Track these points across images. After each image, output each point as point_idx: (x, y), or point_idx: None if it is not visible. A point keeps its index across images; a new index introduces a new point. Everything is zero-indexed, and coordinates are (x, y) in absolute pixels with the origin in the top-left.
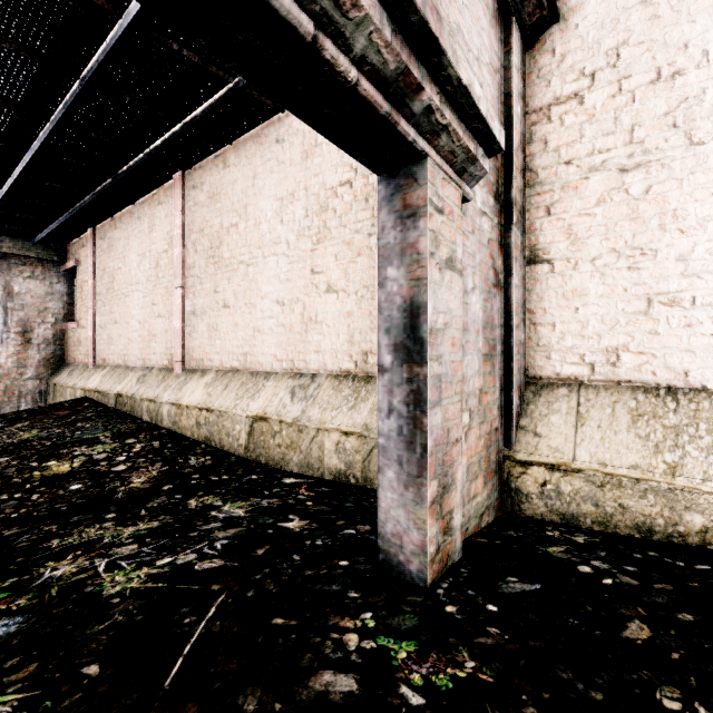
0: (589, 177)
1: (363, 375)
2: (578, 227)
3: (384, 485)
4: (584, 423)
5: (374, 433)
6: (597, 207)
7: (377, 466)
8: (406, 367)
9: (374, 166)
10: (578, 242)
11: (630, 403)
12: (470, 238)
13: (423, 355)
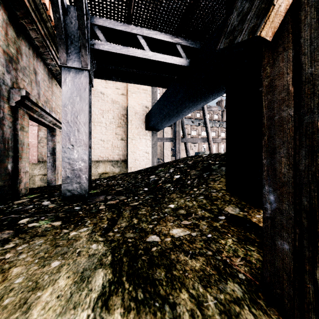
0: None
1: None
2: None
3: (48, 173)
4: None
5: (31, 174)
6: None
7: (32, 182)
8: (52, 156)
9: (47, 128)
10: None
11: None
12: (60, 136)
13: (55, 154)
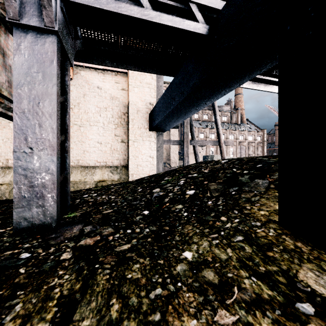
0: (74, 125)
1: (6, 167)
2: (72, 135)
3: None
4: (72, 173)
5: None
6: (76, 132)
7: None
8: None
9: None
10: (72, 138)
11: (80, 169)
12: None
13: None
